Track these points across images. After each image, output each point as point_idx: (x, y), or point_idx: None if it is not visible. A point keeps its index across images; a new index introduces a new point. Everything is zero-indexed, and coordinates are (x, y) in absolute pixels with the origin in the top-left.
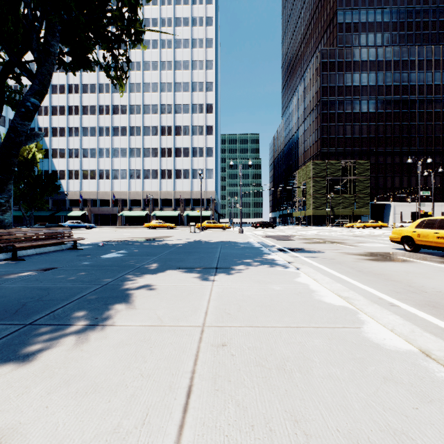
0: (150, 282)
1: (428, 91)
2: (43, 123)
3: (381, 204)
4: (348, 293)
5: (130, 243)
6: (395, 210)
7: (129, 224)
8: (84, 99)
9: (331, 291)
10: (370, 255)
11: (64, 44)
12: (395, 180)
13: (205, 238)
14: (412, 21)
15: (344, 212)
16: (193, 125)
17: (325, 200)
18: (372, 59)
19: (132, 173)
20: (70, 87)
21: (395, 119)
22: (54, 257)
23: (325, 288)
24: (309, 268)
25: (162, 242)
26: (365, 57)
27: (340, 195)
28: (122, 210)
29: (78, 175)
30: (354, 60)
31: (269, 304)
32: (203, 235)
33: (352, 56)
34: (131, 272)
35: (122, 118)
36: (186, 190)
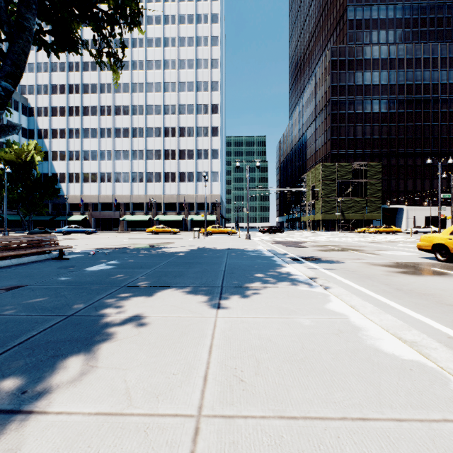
0: (134, 310)
1: (442, 91)
2: (42, 124)
3: (394, 208)
4: (412, 334)
5: (126, 251)
6: (408, 214)
7: (131, 229)
8: (85, 99)
9: (384, 329)
10: (400, 266)
11: (45, 22)
12: (408, 183)
13: (209, 245)
14: (426, 17)
15: (355, 216)
16: (197, 127)
17: (334, 203)
18: (384, 57)
19: (134, 176)
20: (70, 87)
21: (408, 120)
22: (30, 269)
23: (372, 322)
24: (339, 287)
25: (162, 250)
26: (377, 55)
27: (350, 199)
28: (124, 214)
29: (78, 178)
30: (365, 58)
31: (302, 358)
32: (208, 241)
33: (363, 54)
34: (113, 293)
35: (124, 119)
36: (190, 193)
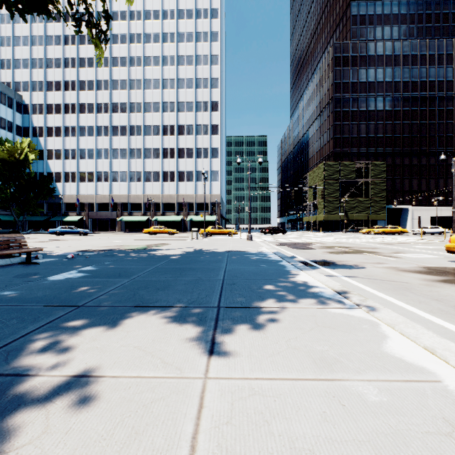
0: (69, 358)
1: (448, 88)
2: (37, 122)
3: (398, 208)
4: None
5: (112, 253)
6: (412, 215)
7: (129, 229)
8: (82, 97)
9: None
10: (435, 273)
11: None
12: (412, 183)
13: (207, 246)
14: (431, 12)
15: (359, 217)
16: (197, 124)
17: (338, 203)
18: (388, 53)
19: (132, 176)
20: (66, 84)
21: (412, 118)
22: None
23: None
24: (384, 307)
25: (153, 252)
26: (381, 51)
27: (354, 199)
28: (121, 215)
29: (74, 178)
30: (369, 55)
31: None
32: (206, 242)
33: (366, 50)
34: (58, 319)
35: (121, 117)
36: (189, 193)
